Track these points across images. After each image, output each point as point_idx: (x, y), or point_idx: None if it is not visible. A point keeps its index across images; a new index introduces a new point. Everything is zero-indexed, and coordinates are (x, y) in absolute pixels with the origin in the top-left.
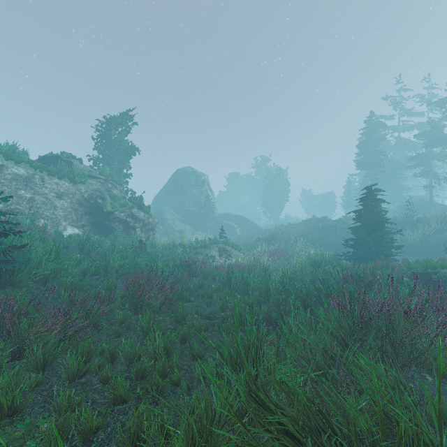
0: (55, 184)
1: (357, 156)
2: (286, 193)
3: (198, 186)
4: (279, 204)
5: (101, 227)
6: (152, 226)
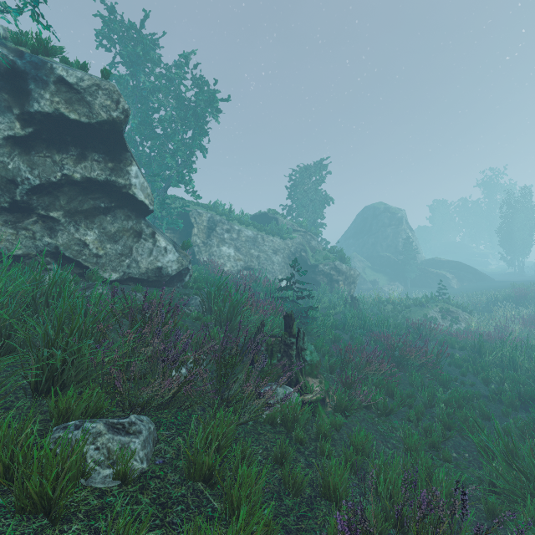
0: (271, 242)
1: None
2: None
3: (392, 226)
4: (526, 243)
5: (307, 280)
6: (353, 279)
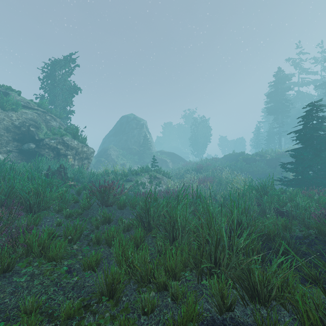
0: None
1: (268, 103)
2: (208, 136)
3: (138, 129)
4: (203, 145)
5: (30, 153)
6: (87, 155)
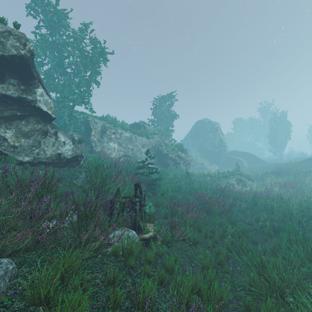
0: (140, 140)
1: None
2: (290, 132)
3: (212, 132)
4: (283, 142)
5: (162, 163)
6: (189, 162)
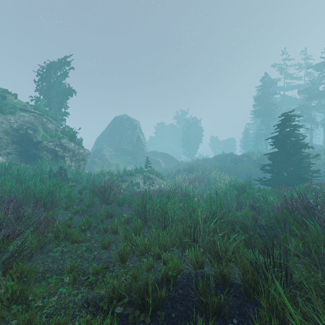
0: None
1: (255, 107)
2: (200, 137)
3: (131, 130)
4: (195, 146)
5: (29, 155)
6: (83, 157)
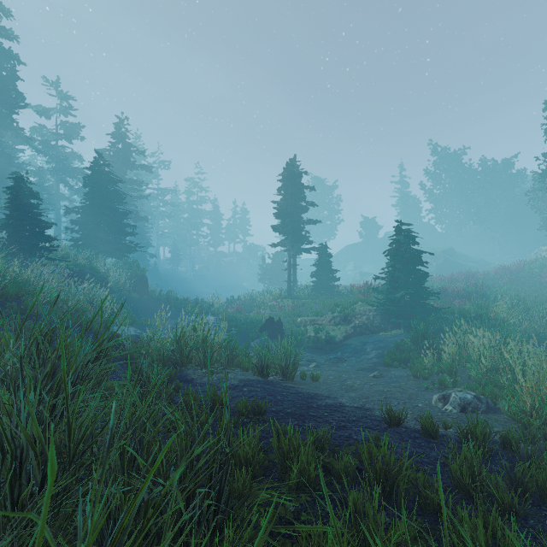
0: None
1: None
2: None
3: None
4: None
5: None
6: None
